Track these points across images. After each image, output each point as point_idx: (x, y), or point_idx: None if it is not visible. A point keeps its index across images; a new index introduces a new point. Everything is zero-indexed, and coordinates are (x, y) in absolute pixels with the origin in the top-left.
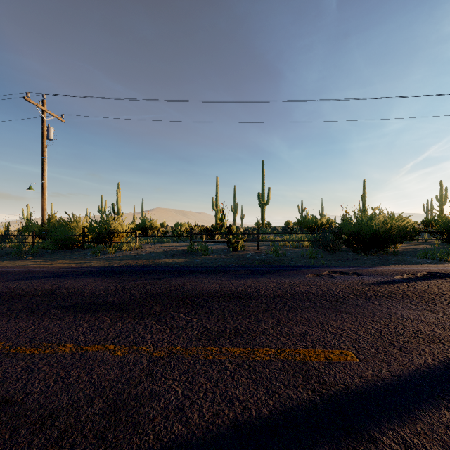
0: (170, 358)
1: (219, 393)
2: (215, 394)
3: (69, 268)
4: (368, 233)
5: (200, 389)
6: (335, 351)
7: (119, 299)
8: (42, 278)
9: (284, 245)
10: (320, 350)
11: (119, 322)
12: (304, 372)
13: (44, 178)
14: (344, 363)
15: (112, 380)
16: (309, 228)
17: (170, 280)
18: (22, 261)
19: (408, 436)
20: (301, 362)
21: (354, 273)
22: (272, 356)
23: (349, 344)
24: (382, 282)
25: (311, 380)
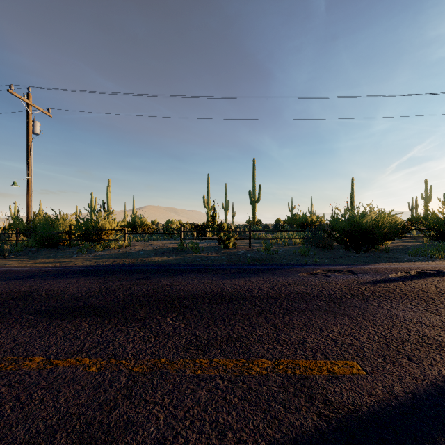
0: (153, 375)
1: (208, 420)
2: (204, 422)
3: (53, 267)
4: (360, 231)
5: (186, 416)
6: (338, 362)
7: (102, 302)
8: (21, 279)
9: (275, 242)
10: (322, 361)
11: (99, 329)
12: (306, 389)
13: (29, 174)
14: (351, 378)
15: (81, 404)
16: (300, 225)
17: (158, 280)
18: (4, 260)
19: None
20: (302, 377)
21: (348, 272)
22: (269, 369)
23: (352, 353)
24: (377, 280)
25: (315, 400)
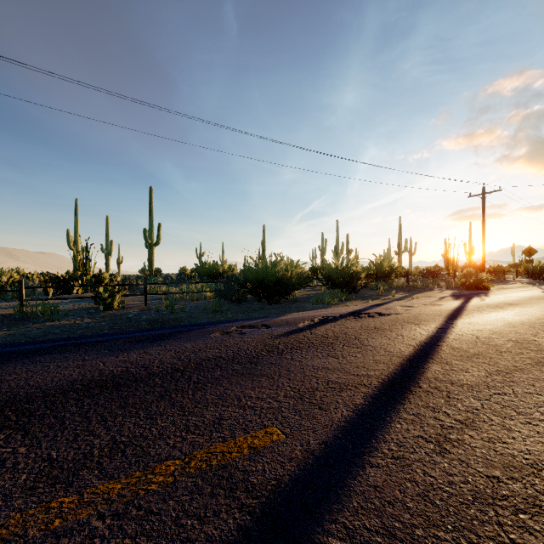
0: None
1: None
2: None
3: None
4: (273, 281)
5: None
6: (259, 434)
7: None
8: None
9: (181, 297)
10: (242, 437)
11: None
12: (225, 482)
13: None
14: (272, 447)
15: None
16: (210, 275)
17: None
18: None
19: (349, 522)
20: (221, 466)
21: (262, 326)
22: (177, 472)
23: (272, 417)
24: (289, 332)
25: (237, 490)
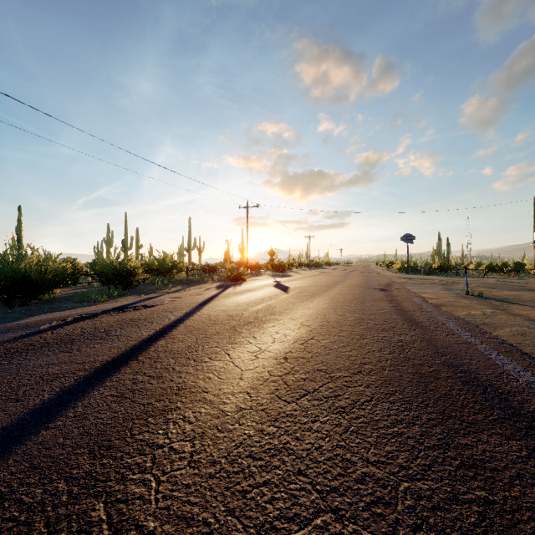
0: None
1: None
2: None
3: None
4: (15, 278)
5: None
6: None
7: None
8: None
9: None
10: None
11: None
12: None
13: None
14: None
15: None
16: None
17: None
18: None
19: None
20: None
21: None
22: None
23: None
24: (22, 336)
25: None
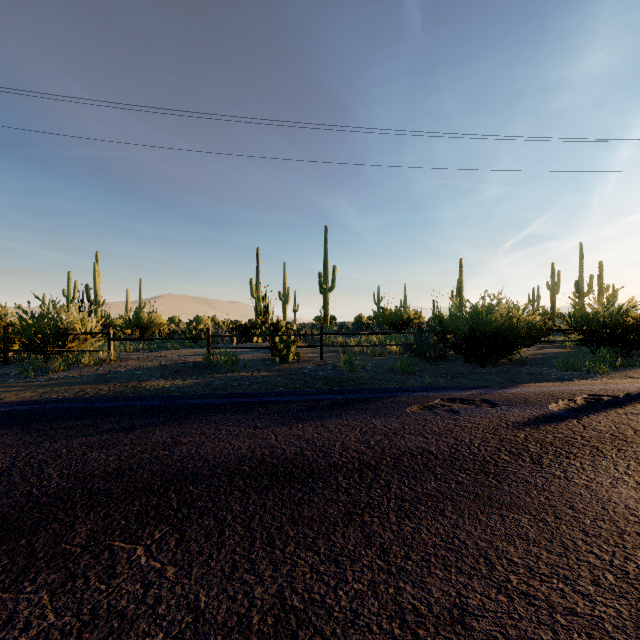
0: None
1: None
2: None
3: None
4: (487, 333)
5: None
6: None
7: None
8: None
9: (360, 351)
10: None
11: None
12: None
13: None
14: None
15: None
16: (392, 324)
17: (150, 431)
18: None
19: None
20: None
21: (483, 402)
22: None
23: None
24: (537, 419)
25: None
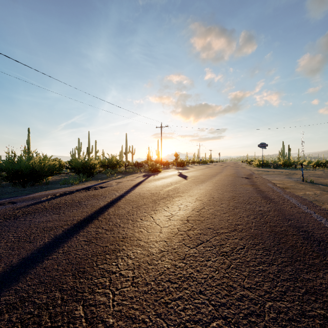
0: None
1: None
2: None
3: None
4: (26, 170)
5: None
6: None
7: None
8: None
9: None
10: None
11: None
12: None
13: None
14: None
15: None
16: None
17: None
18: None
19: (19, 287)
20: None
21: (9, 203)
22: None
23: None
24: (31, 204)
25: None
